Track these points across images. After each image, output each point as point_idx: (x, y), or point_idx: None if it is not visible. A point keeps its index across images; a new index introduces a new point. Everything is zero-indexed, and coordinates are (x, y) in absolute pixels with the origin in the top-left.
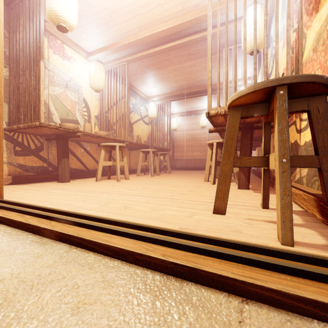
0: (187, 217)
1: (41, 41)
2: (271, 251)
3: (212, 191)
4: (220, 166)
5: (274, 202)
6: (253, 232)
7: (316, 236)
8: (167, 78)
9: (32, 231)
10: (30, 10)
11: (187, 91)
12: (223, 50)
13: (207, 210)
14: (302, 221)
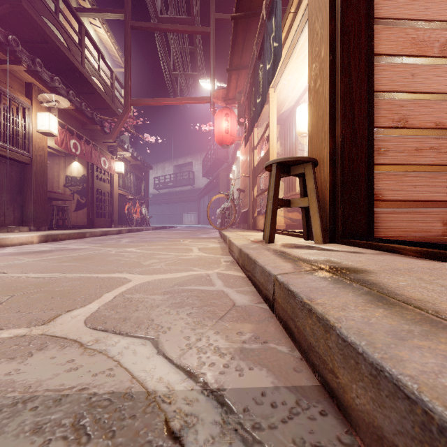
0: None
1: (296, 145)
2: None
3: None
4: None
5: None
6: None
7: None
8: None
9: (278, 234)
10: (292, 127)
11: None
12: None
13: None
14: None
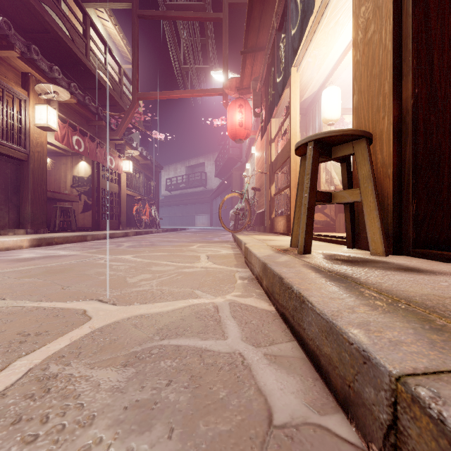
0: None
1: None
2: None
3: None
4: None
5: None
6: None
7: None
8: None
9: None
10: (315, 115)
11: None
12: None
13: None
14: None
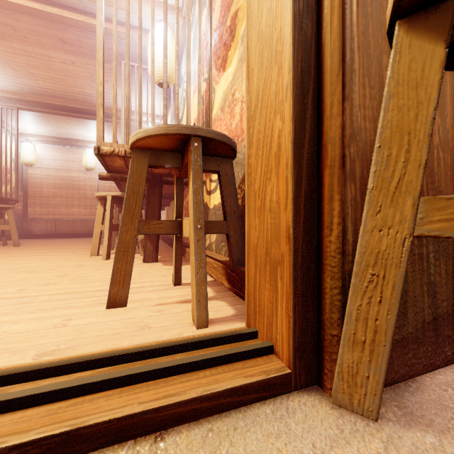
0: (57, 327)
1: None
2: (189, 345)
3: (106, 271)
4: (119, 233)
5: (187, 275)
6: (166, 323)
7: (226, 306)
8: (9, 62)
9: None
10: None
11: (57, 102)
12: (123, 63)
13: (97, 305)
14: (214, 292)
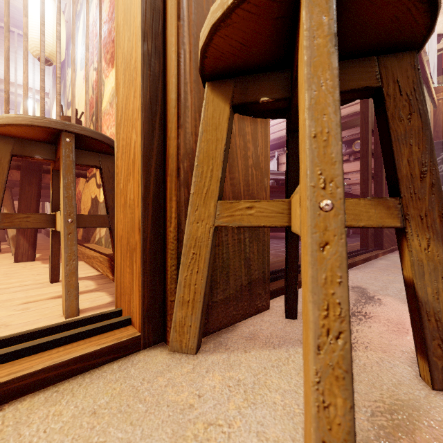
0: None
1: None
2: (47, 330)
3: None
4: None
5: None
6: (30, 318)
7: (105, 296)
8: None
9: None
10: None
11: None
12: None
13: None
14: (96, 285)
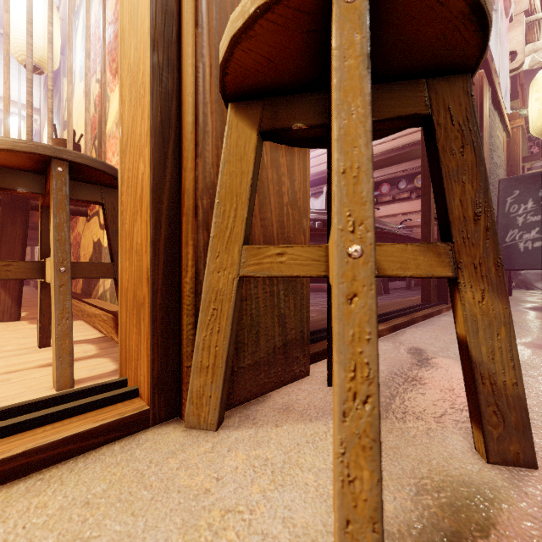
0: None
1: None
2: (31, 405)
3: None
4: None
5: None
6: (11, 392)
7: (108, 363)
8: None
9: None
10: None
11: None
12: None
13: None
14: (97, 350)
